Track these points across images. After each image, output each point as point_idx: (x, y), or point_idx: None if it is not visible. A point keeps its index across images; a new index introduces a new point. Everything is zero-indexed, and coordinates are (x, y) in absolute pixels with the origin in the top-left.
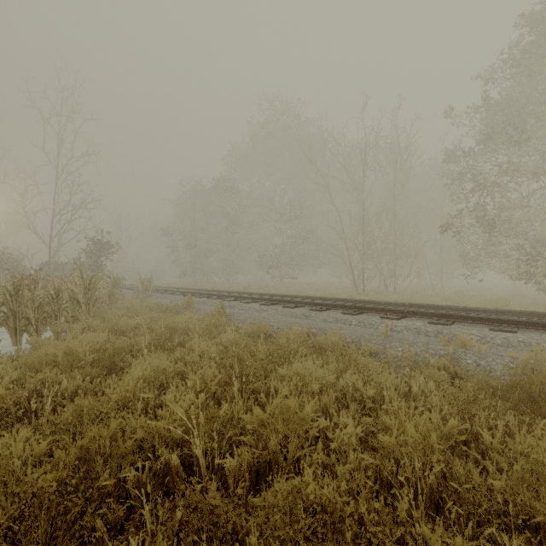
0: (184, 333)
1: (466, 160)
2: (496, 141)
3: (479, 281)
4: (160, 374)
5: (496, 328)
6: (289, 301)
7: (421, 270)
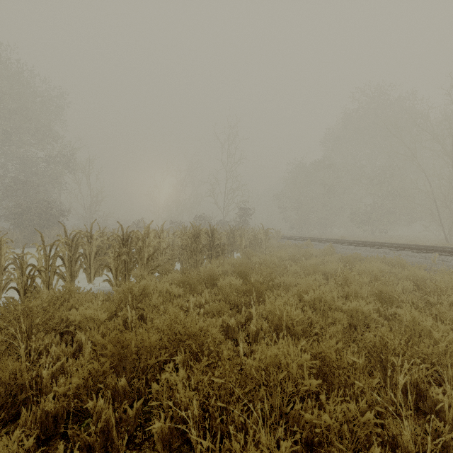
0: None
1: None
2: None
3: None
4: (317, 263)
5: None
6: (375, 245)
7: None
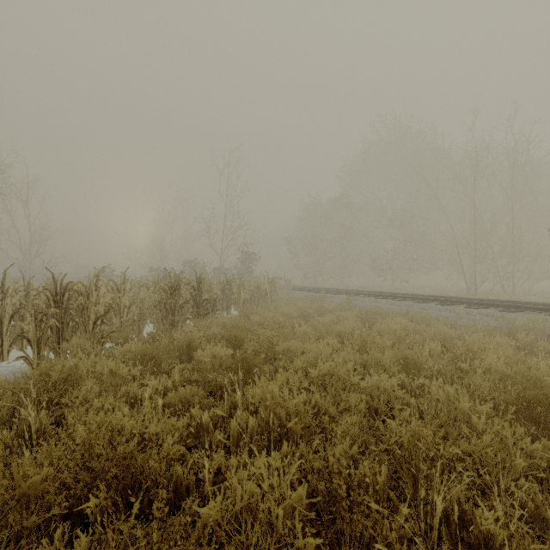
0: None
1: None
2: None
3: None
4: (332, 320)
5: (545, 314)
6: (397, 296)
7: (546, 272)
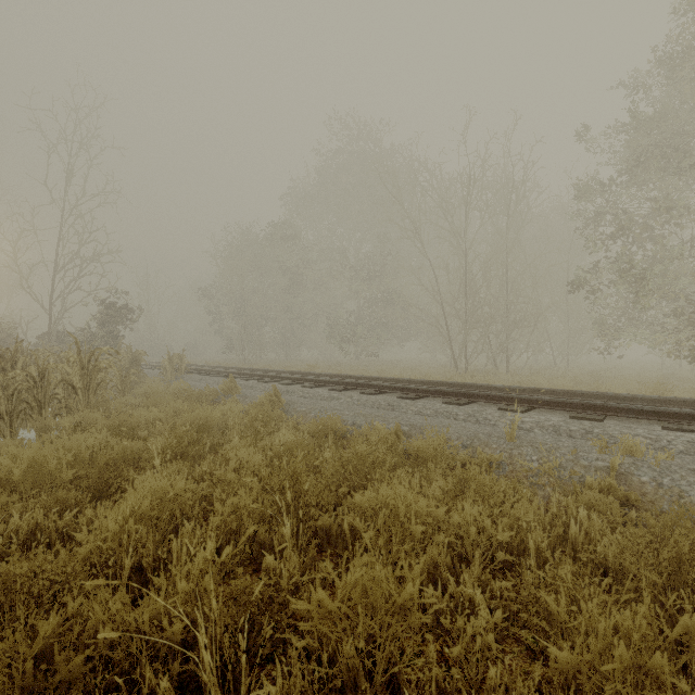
0: (223, 431)
1: (604, 196)
2: (648, 168)
3: (620, 357)
4: (170, 503)
5: (674, 427)
6: (369, 385)
7: (541, 342)
